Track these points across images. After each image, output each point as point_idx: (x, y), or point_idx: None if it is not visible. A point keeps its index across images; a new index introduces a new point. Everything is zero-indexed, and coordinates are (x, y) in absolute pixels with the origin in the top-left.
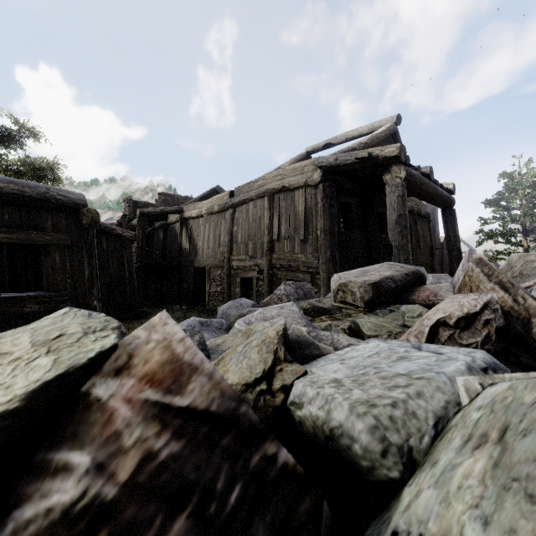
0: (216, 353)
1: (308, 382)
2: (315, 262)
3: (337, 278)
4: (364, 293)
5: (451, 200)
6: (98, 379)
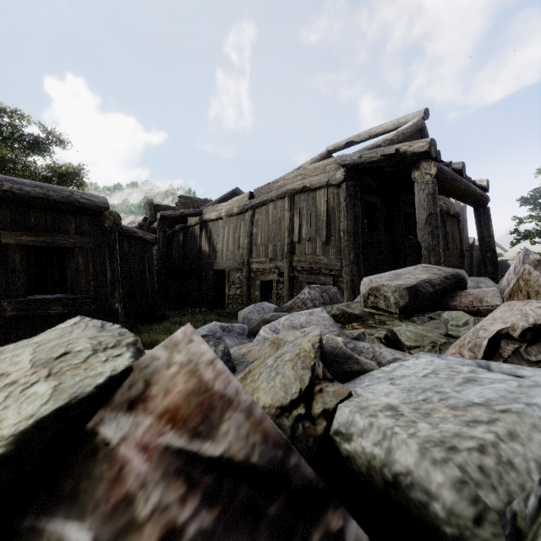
0: (242, 364)
1: (355, 407)
2: (338, 264)
3: (367, 281)
4: (399, 298)
5: (485, 198)
6: (107, 413)
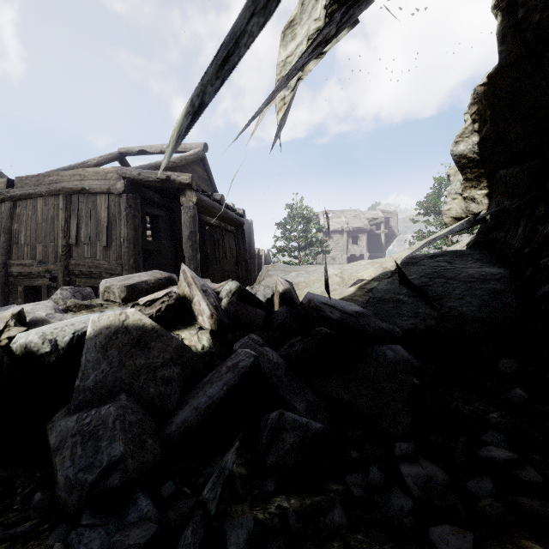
0: None
1: (25, 332)
2: (118, 269)
3: (104, 282)
4: (121, 292)
5: (241, 222)
6: None
